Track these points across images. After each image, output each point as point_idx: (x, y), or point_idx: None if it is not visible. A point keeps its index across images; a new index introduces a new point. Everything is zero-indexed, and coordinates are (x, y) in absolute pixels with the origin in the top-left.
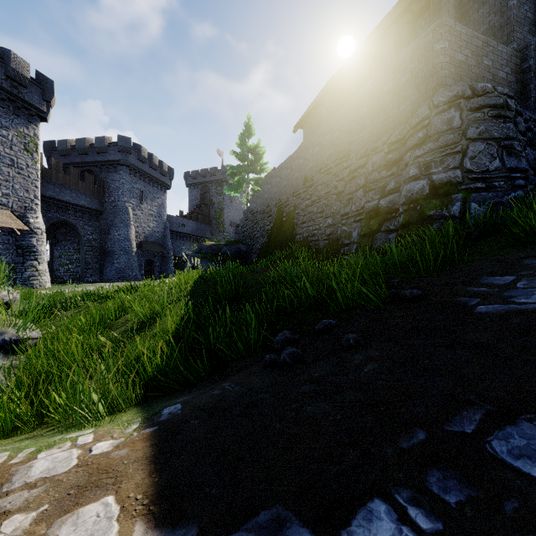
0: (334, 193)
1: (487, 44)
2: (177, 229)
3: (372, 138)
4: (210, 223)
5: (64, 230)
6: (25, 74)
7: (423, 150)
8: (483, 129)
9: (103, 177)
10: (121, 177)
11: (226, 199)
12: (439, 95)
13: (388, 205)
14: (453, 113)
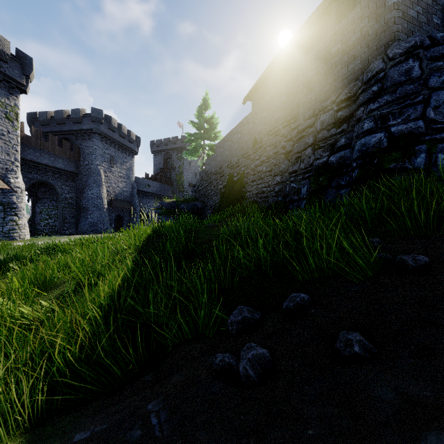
0: (282, 152)
1: (436, 3)
2: (143, 188)
3: (320, 99)
4: (172, 184)
5: (44, 189)
6: (5, 50)
7: (378, 103)
8: None
9: (78, 144)
10: (93, 144)
11: (185, 164)
12: (394, 48)
13: (338, 161)
14: (412, 63)
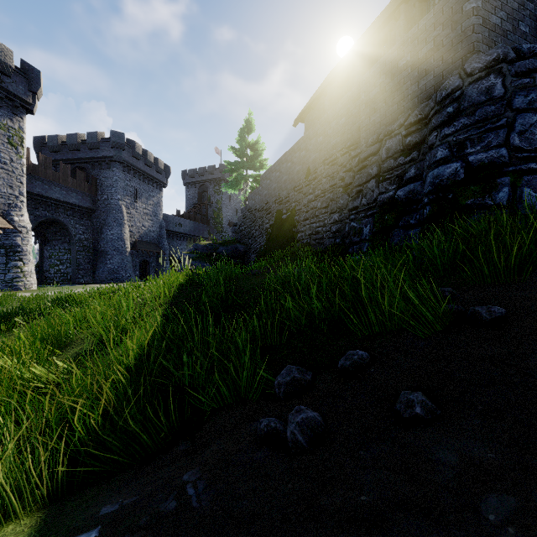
0: (341, 185)
1: (523, 7)
2: (173, 228)
3: (385, 121)
4: (208, 222)
5: (54, 229)
6: (8, 62)
7: (454, 127)
8: (534, 97)
9: (95, 175)
10: (114, 175)
11: (224, 198)
12: (473, 61)
13: (407, 196)
14: (493, 80)
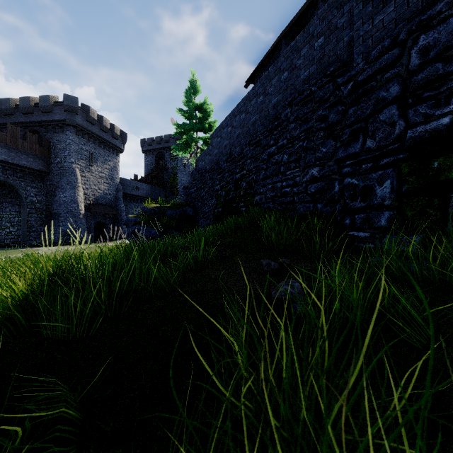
0: (321, 127)
1: None
2: (130, 191)
3: (407, 13)
4: (164, 186)
5: (3, 191)
6: None
7: None
8: None
9: (49, 138)
10: (67, 138)
11: (179, 165)
12: None
13: None
14: None
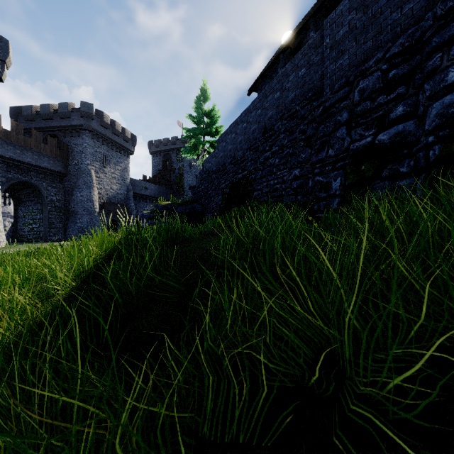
0: (301, 138)
1: None
2: (140, 191)
3: (356, 62)
4: (171, 186)
5: (27, 191)
6: None
7: None
8: None
9: (67, 142)
10: (83, 142)
11: (186, 165)
12: None
13: (393, 140)
14: None
